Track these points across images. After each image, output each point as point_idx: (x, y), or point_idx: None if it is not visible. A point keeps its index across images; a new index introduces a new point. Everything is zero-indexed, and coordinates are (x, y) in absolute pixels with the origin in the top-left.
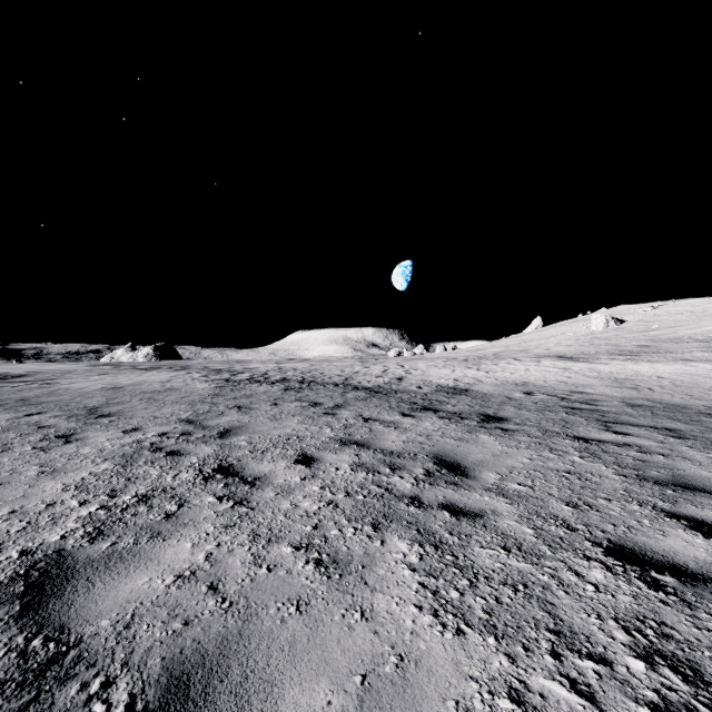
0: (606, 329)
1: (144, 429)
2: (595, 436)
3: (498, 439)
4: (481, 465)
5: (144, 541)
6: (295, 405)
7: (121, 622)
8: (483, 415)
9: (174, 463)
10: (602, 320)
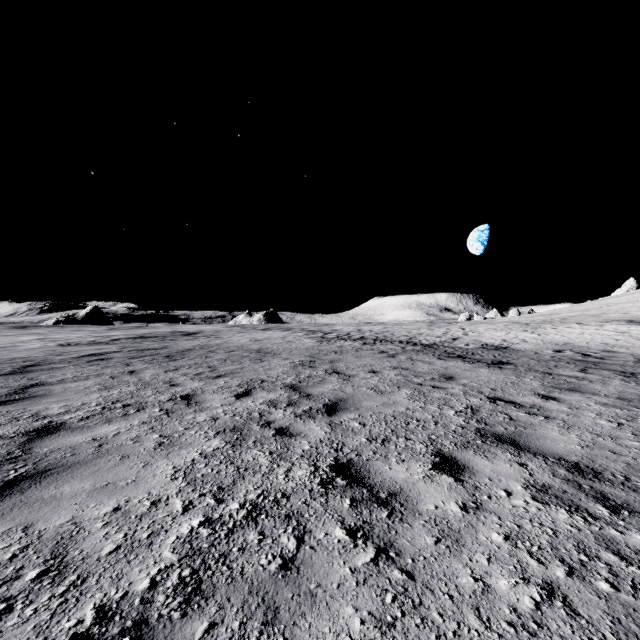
0: None
1: (291, 359)
2: (562, 373)
3: (490, 371)
4: (464, 378)
5: (316, 384)
6: (369, 352)
7: (320, 393)
8: (497, 361)
9: (313, 369)
10: None
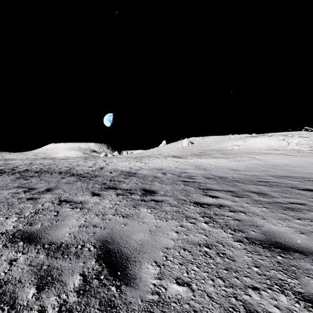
0: (188, 146)
1: None
2: (204, 200)
3: (153, 212)
4: (141, 251)
5: None
6: (9, 192)
7: None
8: (143, 190)
9: None
10: (187, 142)
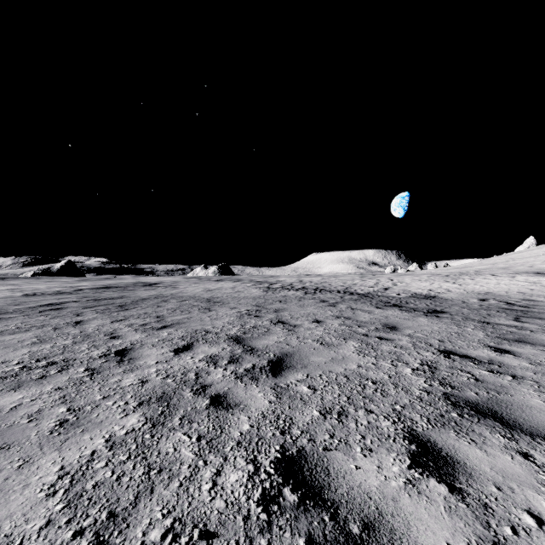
0: None
1: (238, 308)
2: (499, 322)
3: (429, 320)
4: (407, 328)
5: (261, 335)
6: (311, 301)
7: (264, 346)
8: (431, 310)
9: (259, 319)
10: None
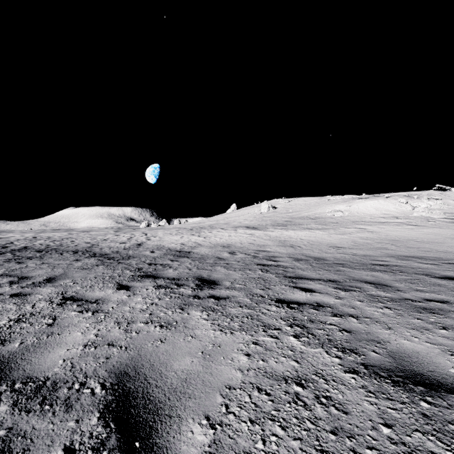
0: (269, 212)
1: None
2: (292, 297)
3: (211, 317)
4: (184, 395)
5: None
6: None
7: None
8: (198, 279)
9: None
10: (266, 207)
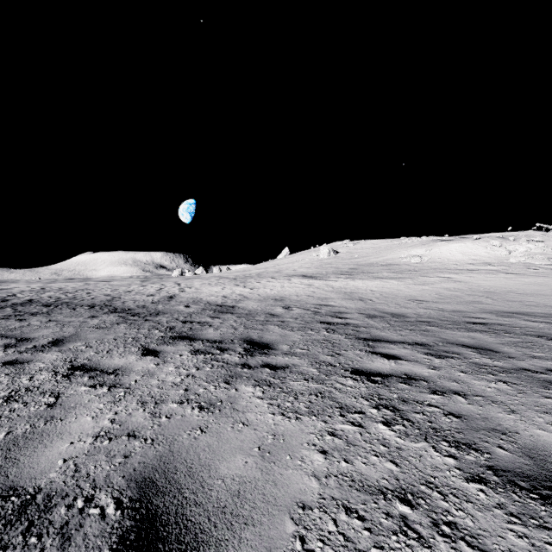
0: (329, 257)
1: None
2: (372, 366)
3: (267, 394)
4: (237, 519)
5: None
6: None
7: None
8: (247, 342)
9: None
10: (326, 251)
